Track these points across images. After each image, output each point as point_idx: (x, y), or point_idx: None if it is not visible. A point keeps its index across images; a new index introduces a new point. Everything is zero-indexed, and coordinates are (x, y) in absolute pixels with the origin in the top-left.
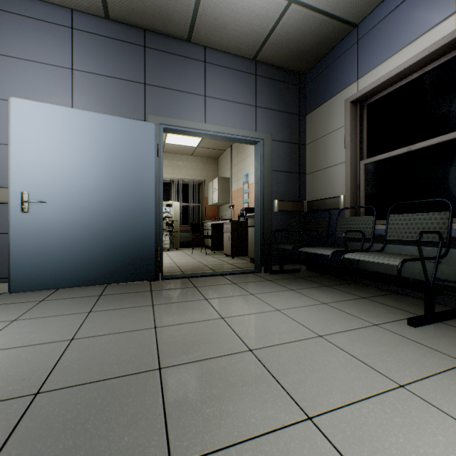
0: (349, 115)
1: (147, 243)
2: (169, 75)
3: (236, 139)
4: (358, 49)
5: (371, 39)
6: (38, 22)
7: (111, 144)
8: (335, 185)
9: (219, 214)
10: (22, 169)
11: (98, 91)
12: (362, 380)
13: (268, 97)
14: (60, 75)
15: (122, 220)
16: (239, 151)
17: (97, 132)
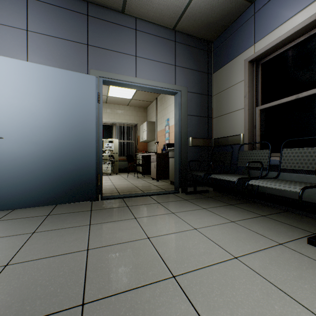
0: (247, 72)
1: (89, 171)
2: (107, 39)
3: (160, 90)
4: (255, 20)
5: (266, 11)
6: None
7: (59, 91)
8: (236, 126)
9: (148, 148)
10: None
11: (49, 49)
12: None
13: (185, 59)
14: (17, 35)
15: (69, 153)
16: (162, 102)
17: (48, 81)
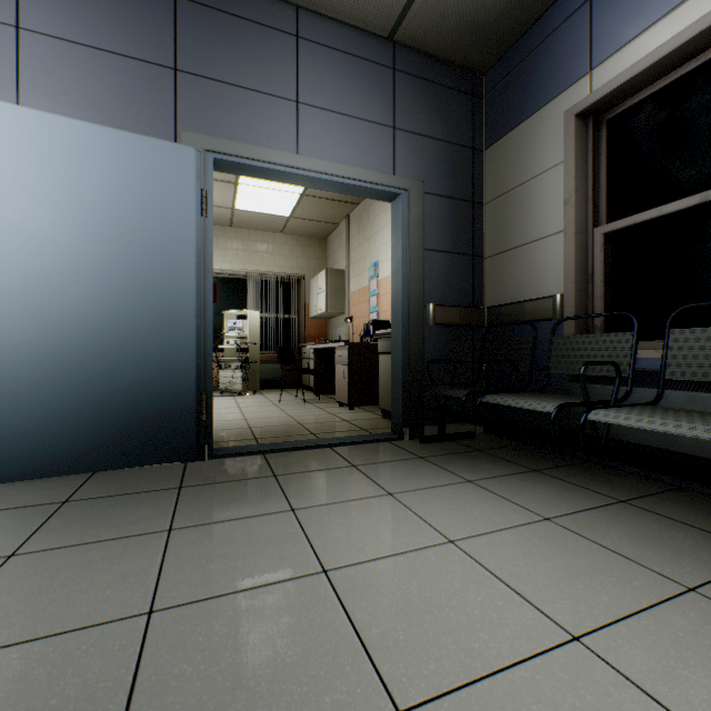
0: (573, 141)
1: (179, 386)
2: (225, 57)
3: (358, 188)
4: (593, 11)
5: None
6: None
7: (100, 184)
8: (544, 276)
9: (329, 333)
10: None
11: (76, 77)
12: None
13: (417, 113)
14: None
15: (126, 340)
16: (361, 224)
17: (70, 157)
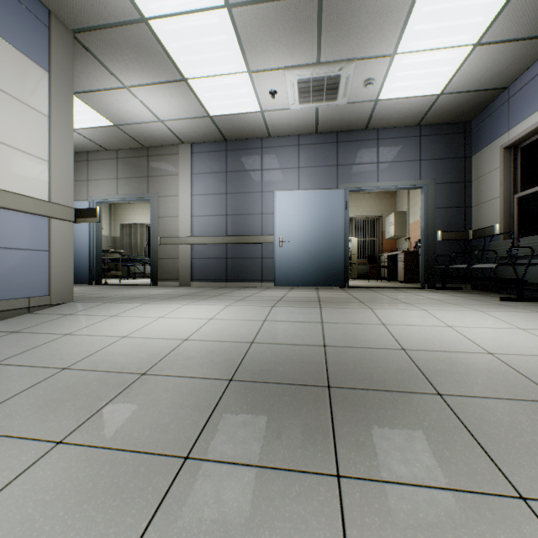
0: (502, 159)
1: (339, 264)
2: (352, 156)
3: (403, 188)
4: (509, 106)
5: (517, 100)
6: (283, 148)
7: (319, 206)
8: (493, 216)
9: (397, 247)
10: (279, 226)
11: (311, 176)
12: (437, 303)
13: (432, 150)
14: (293, 173)
15: (325, 250)
16: None
17: (312, 201)
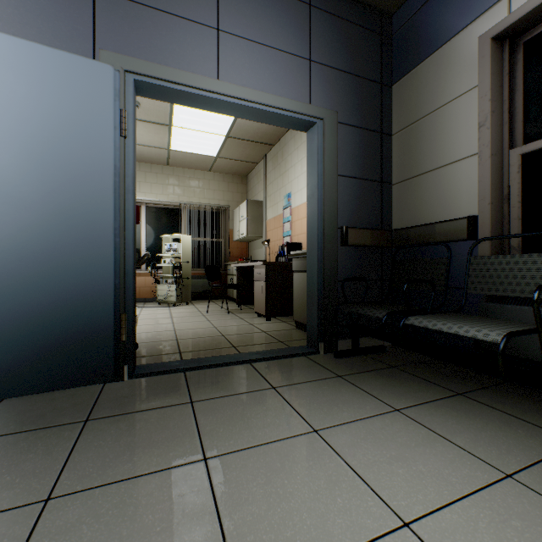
0: (489, 63)
1: (96, 307)
2: None
3: (276, 116)
4: None
5: None
6: None
7: (8, 96)
8: (456, 198)
9: (249, 253)
10: None
11: None
12: None
13: (331, 48)
14: None
15: (36, 261)
16: (276, 162)
17: None
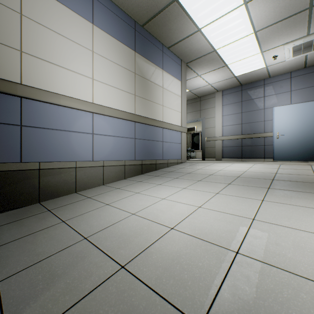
0: None
1: None
2: None
3: None
4: None
5: None
6: (279, 81)
7: (307, 112)
8: None
9: None
10: (276, 126)
11: (300, 95)
12: None
13: None
14: (286, 95)
15: (312, 138)
16: None
17: (301, 109)
